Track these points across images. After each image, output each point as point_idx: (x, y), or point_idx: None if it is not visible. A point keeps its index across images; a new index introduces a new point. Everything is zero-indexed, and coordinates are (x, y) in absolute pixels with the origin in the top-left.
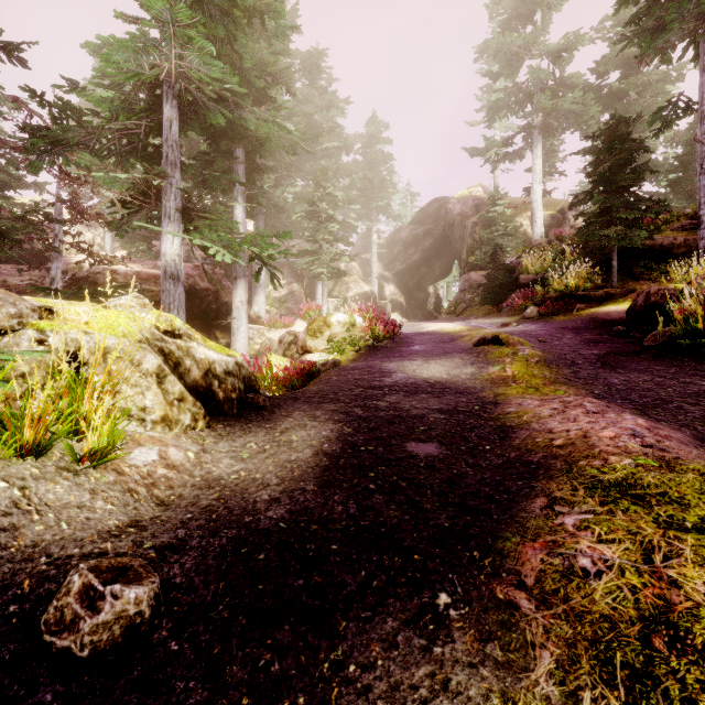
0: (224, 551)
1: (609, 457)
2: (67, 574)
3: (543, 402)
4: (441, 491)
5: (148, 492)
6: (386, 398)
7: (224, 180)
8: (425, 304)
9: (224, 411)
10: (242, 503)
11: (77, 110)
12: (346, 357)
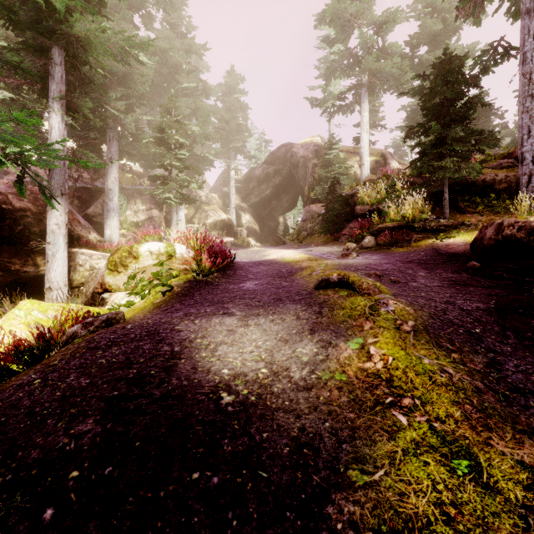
0: None
1: None
2: None
3: None
4: None
5: None
6: None
7: None
8: (276, 231)
9: None
10: None
11: None
12: (153, 299)
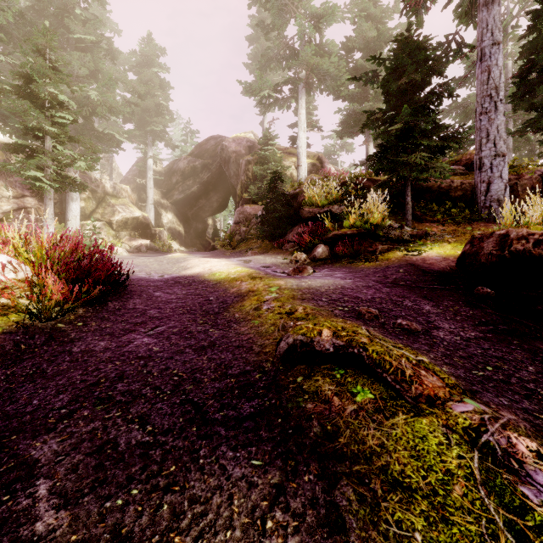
0: None
1: None
2: None
3: None
4: None
5: None
6: None
7: None
8: (204, 234)
9: None
10: None
11: None
12: None
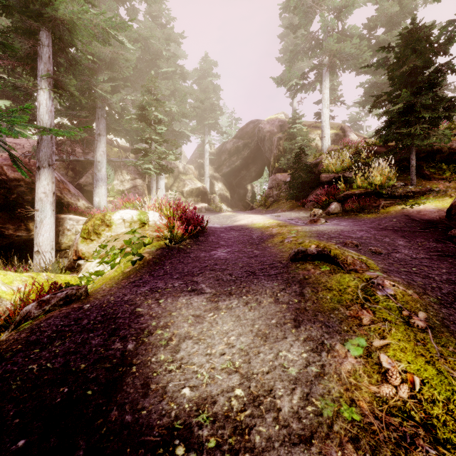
0: None
1: None
2: None
3: None
4: None
5: None
6: None
7: None
8: (244, 197)
9: None
10: None
11: None
12: (123, 268)
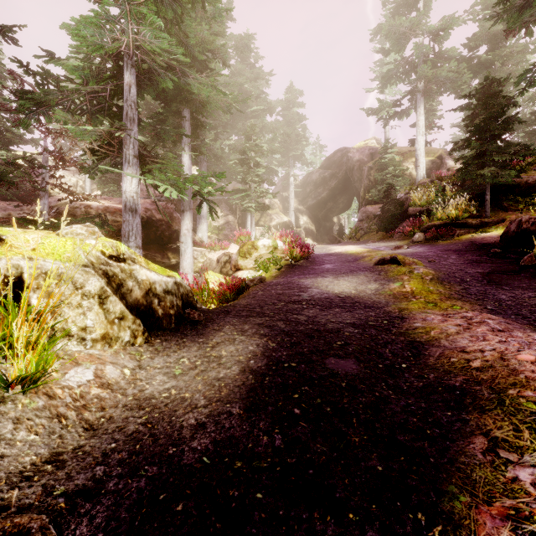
0: (140, 497)
1: None
2: None
3: (445, 318)
4: (366, 419)
5: (77, 416)
6: (304, 312)
7: (173, 133)
8: (331, 231)
9: (162, 326)
10: (168, 429)
11: (55, 77)
12: (270, 274)
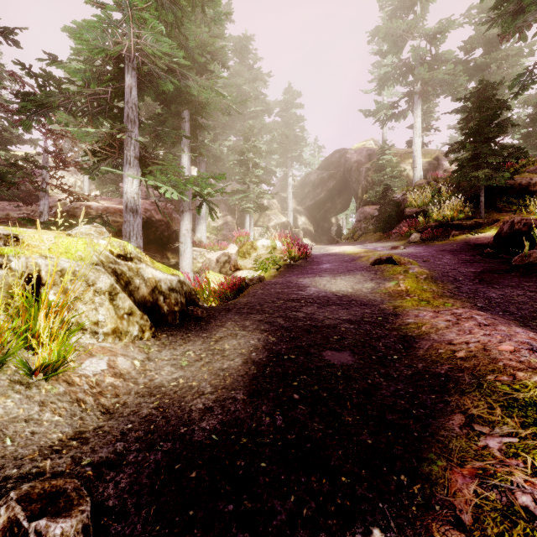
0: (158, 467)
1: (516, 373)
2: (0, 499)
3: (437, 314)
4: (359, 403)
5: (95, 401)
6: (303, 309)
7: (173, 134)
8: (329, 231)
9: (168, 322)
10: (179, 413)
11: (57, 79)
12: (269, 273)
